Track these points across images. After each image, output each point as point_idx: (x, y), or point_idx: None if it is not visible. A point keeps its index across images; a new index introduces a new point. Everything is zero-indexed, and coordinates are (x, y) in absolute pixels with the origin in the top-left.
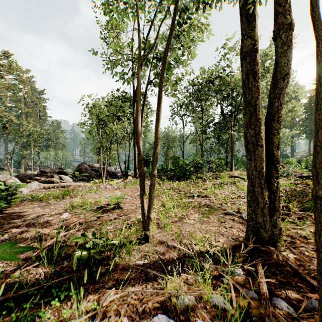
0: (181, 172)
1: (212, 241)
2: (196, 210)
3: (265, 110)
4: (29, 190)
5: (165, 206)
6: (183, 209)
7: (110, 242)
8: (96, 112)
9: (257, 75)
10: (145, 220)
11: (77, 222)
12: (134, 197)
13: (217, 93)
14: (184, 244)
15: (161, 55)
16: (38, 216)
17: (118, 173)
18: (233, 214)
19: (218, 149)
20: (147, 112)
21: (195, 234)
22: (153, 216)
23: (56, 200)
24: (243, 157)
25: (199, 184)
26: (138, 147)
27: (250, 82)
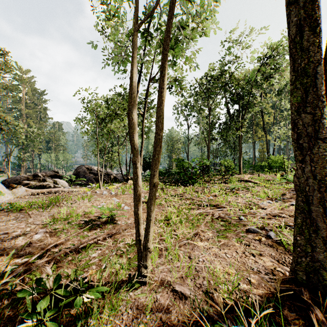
0: (187, 176)
1: (240, 282)
2: (209, 226)
3: (274, 111)
4: (14, 197)
5: (170, 219)
6: (193, 225)
7: (80, 298)
8: (92, 109)
9: (318, 26)
10: (140, 250)
11: (50, 246)
12: (133, 207)
13: (225, 91)
14: (199, 287)
15: (164, 23)
16: (8, 234)
17: (119, 177)
18: (256, 231)
19: (224, 151)
20: (150, 112)
21: (213, 267)
22: (152, 245)
23: (38, 210)
24: (250, 160)
25: (207, 189)
26: (132, 144)
27: (306, 38)
